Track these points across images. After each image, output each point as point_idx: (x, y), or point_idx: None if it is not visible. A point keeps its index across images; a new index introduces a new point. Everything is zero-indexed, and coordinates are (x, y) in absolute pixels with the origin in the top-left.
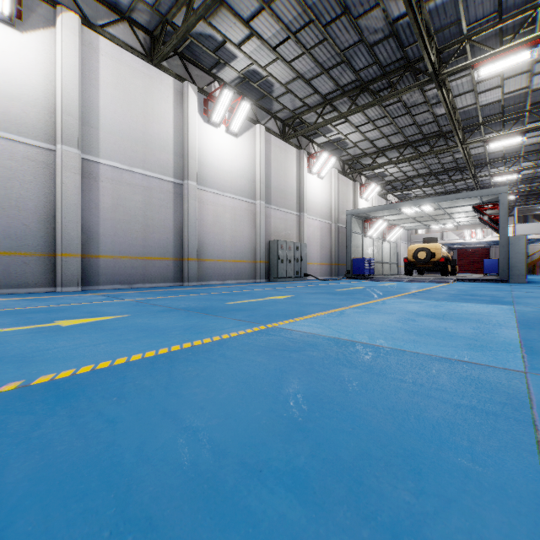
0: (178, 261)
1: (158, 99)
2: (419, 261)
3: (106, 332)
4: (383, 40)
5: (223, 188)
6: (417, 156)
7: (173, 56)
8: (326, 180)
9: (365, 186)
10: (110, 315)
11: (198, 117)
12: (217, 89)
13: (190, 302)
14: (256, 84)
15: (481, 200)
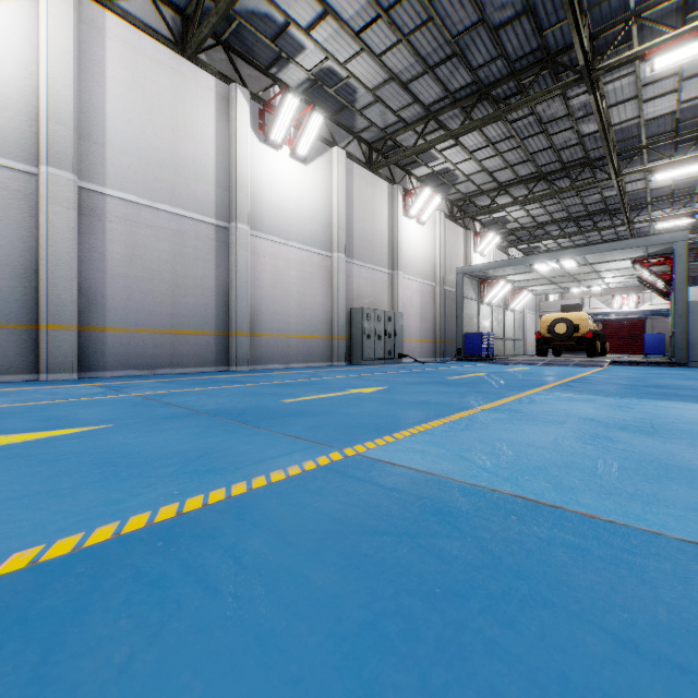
0: (222, 337)
1: (193, 107)
2: (557, 336)
3: (32, 467)
4: (513, 21)
5: (286, 235)
6: (553, 193)
7: (215, 47)
8: (428, 227)
9: (481, 235)
10: (79, 425)
11: (251, 134)
12: (277, 95)
13: (226, 399)
14: (333, 90)
15: (646, 251)
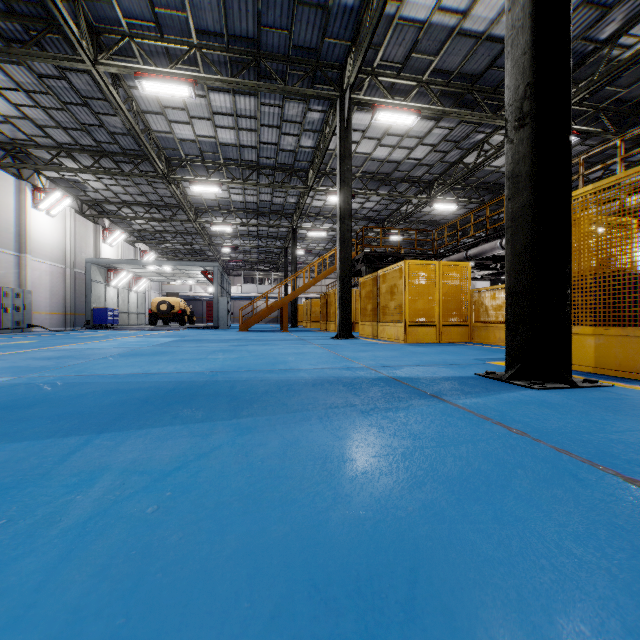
0: None
1: None
2: (162, 312)
3: None
4: (123, 135)
5: None
6: (160, 219)
7: None
8: (58, 219)
9: (110, 230)
10: None
11: None
12: None
13: None
14: None
15: (205, 268)
